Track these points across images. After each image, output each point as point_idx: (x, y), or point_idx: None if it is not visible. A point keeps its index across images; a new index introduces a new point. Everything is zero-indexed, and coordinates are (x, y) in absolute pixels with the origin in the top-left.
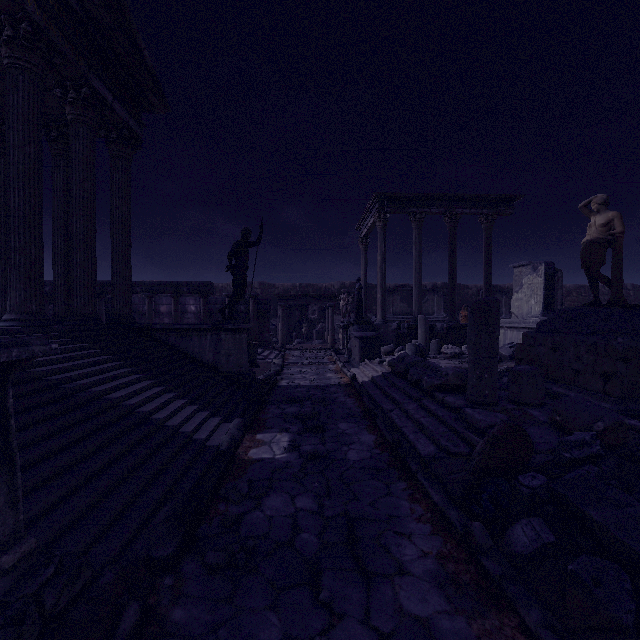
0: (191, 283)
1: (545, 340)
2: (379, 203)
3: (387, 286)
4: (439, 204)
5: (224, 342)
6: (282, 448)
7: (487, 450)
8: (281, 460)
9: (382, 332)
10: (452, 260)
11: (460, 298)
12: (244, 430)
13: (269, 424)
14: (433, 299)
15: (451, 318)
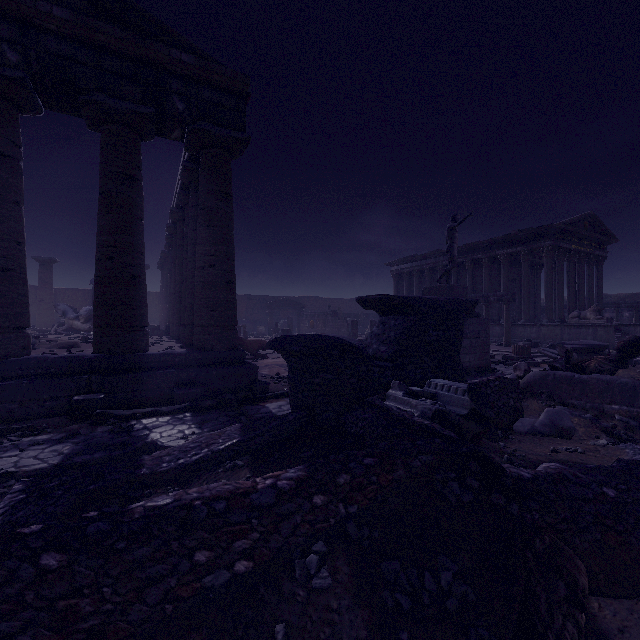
0: (626, 302)
1: None
2: None
3: None
4: None
5: None
6: None
7: None
8: None
9: None
10: None
11: None
12: None
13: None
14: None
15: None
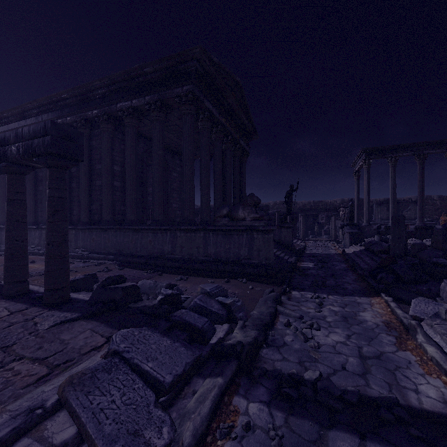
0: (259, 206)
1: (441, 232)
2: (365, 154)
3: (377, 200)
4: (409, 149)
5: (283, 232)
6: (311, 265)
7: (380, 262)
8: (312, 267)
9: (366, 230)
10: (420, 184)
11: (444, 207)
12: (297, 260)
13: (305, 261)
14: (415, 208)
15: (419, 222)
